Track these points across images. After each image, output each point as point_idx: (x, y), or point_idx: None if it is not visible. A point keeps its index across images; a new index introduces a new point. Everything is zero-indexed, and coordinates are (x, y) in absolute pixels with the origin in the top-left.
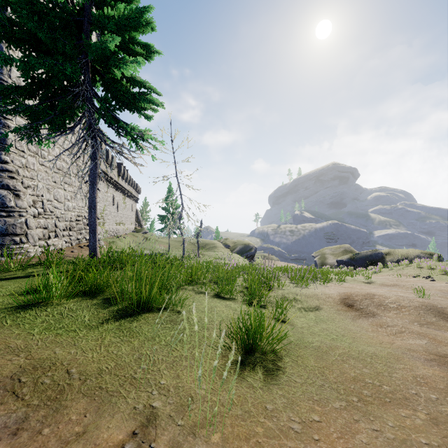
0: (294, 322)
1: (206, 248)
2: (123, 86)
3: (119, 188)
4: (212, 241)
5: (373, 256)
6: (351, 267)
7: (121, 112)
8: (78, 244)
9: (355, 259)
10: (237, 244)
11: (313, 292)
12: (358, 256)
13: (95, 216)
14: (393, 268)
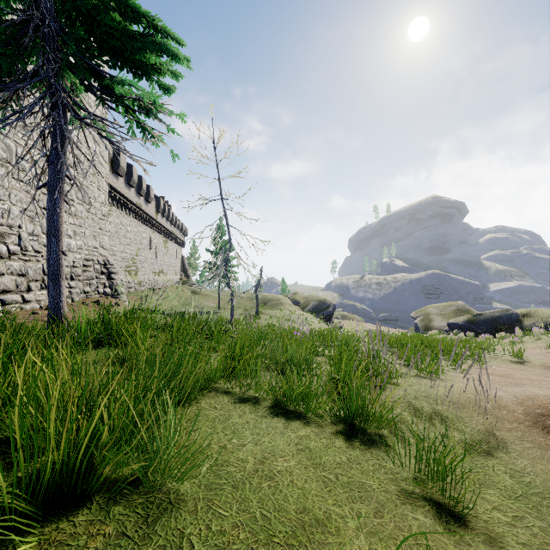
0: (486, 518)
1: (268, 305)
2: (115, 22)
3: (158, 228)
4: (277, 296)
5: (503, 318)
6: (471, 333)
7: (111, 67)
8: (84, 299)
9: (477, 322)
10: (310, 300)
11: (462, 392)
12: (480, 318)
13: (58, 250)
14: (542, 337)
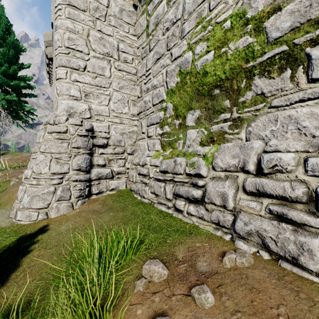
0: None
1: None
2: None
3: None
4: None
5: None
6: None
7: None
8: None
9: None
10: None
11: None
12: None
13: None
14: None
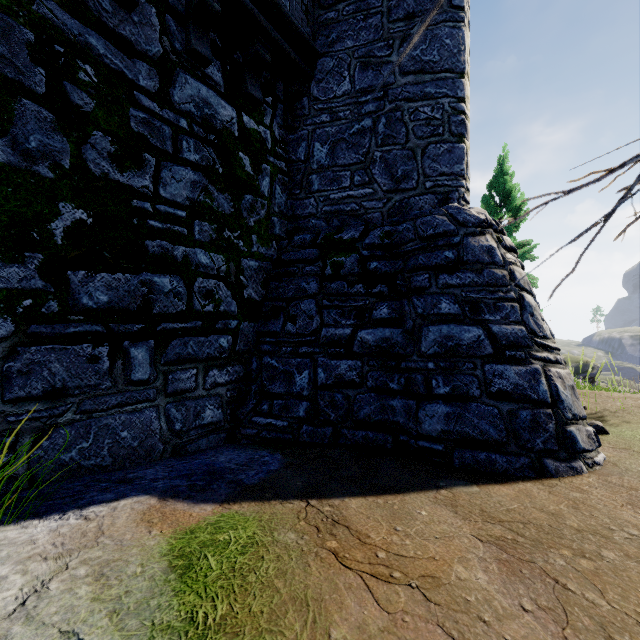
0: None
1: None
2: None
3: None
4: None
5: None
6: None
7: None
8: None
9: None
10: (567, 361)
11: None
12: None
13: None
14: None
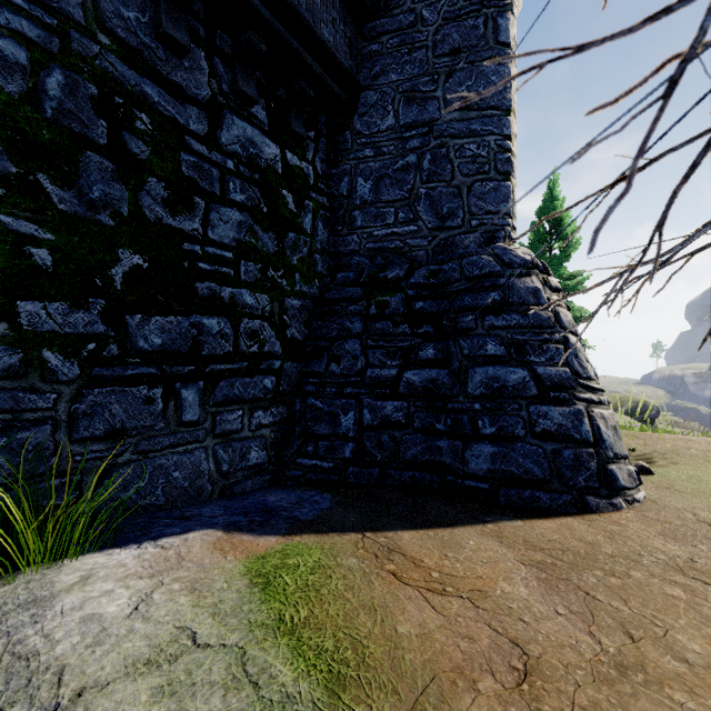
0: None
1: None
2: None
3: None
4: None
5: None
6: None
7: None
8: None
9: None
10: (624, 401)
11: None
12: None
13: None
14: None
